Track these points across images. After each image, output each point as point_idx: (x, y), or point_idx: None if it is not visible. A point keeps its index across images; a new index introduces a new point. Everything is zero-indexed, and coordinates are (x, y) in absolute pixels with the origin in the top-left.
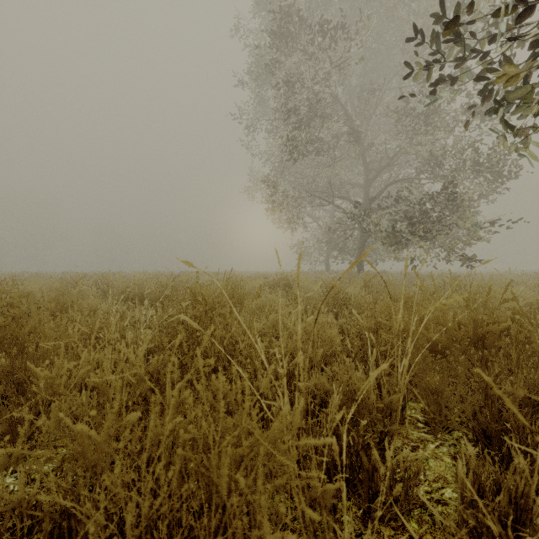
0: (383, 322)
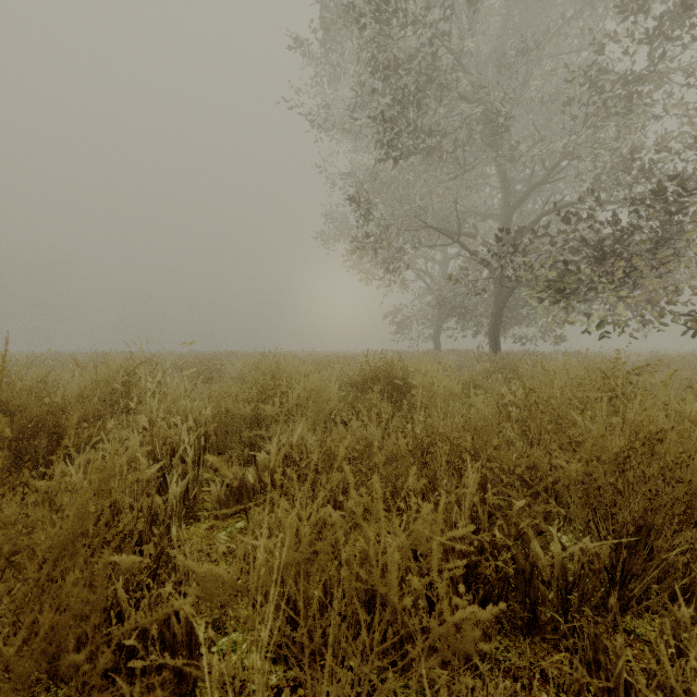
0: None
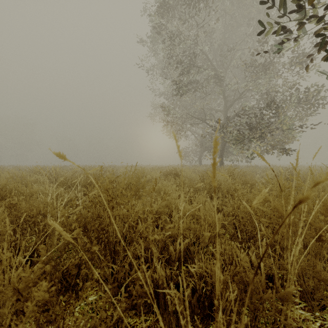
0: (263, 209)
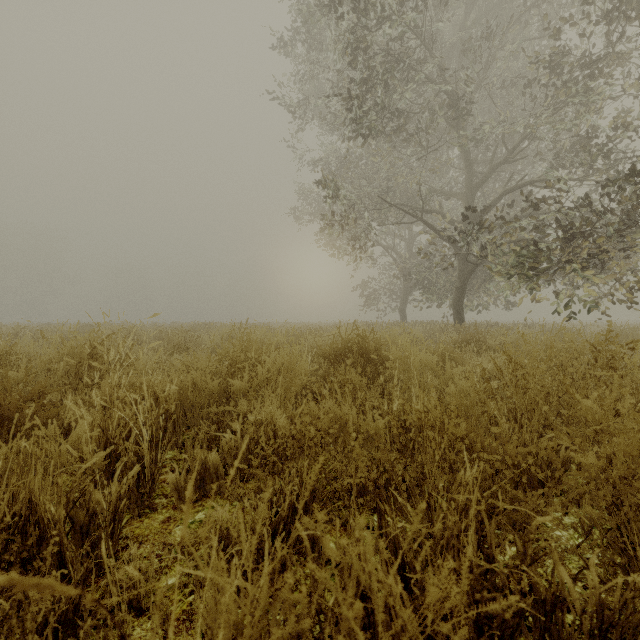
0: None
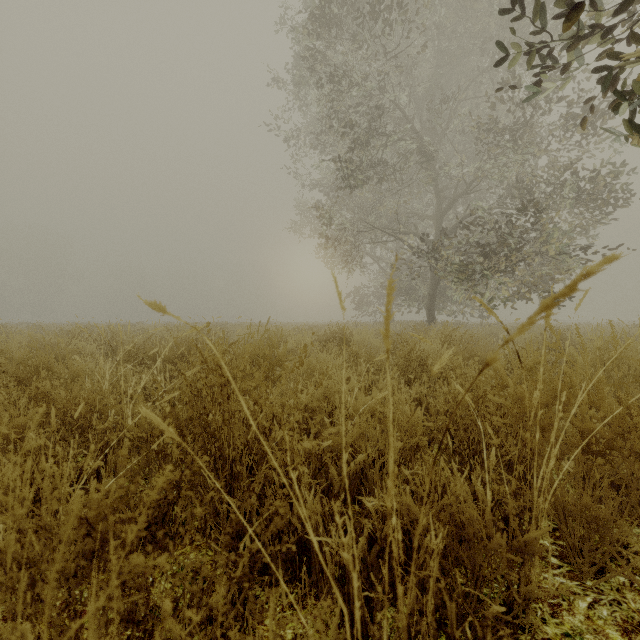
0: (495, 400)
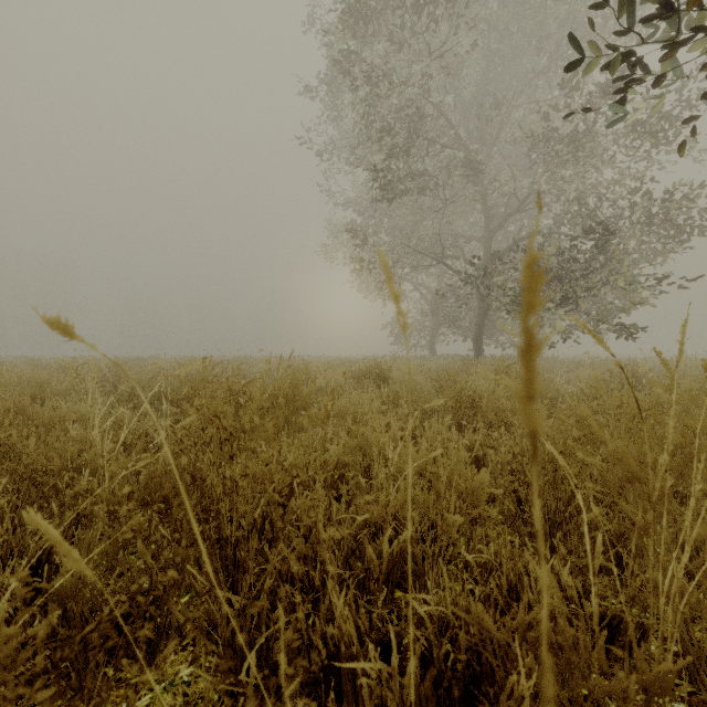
0: (588, 461)
